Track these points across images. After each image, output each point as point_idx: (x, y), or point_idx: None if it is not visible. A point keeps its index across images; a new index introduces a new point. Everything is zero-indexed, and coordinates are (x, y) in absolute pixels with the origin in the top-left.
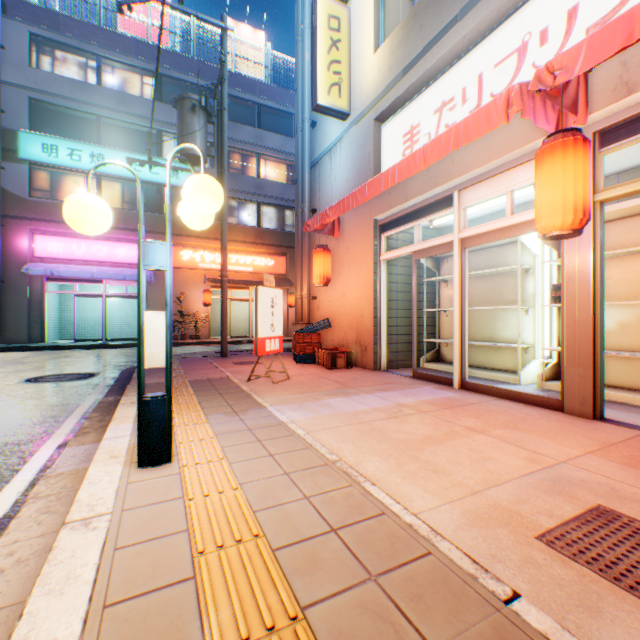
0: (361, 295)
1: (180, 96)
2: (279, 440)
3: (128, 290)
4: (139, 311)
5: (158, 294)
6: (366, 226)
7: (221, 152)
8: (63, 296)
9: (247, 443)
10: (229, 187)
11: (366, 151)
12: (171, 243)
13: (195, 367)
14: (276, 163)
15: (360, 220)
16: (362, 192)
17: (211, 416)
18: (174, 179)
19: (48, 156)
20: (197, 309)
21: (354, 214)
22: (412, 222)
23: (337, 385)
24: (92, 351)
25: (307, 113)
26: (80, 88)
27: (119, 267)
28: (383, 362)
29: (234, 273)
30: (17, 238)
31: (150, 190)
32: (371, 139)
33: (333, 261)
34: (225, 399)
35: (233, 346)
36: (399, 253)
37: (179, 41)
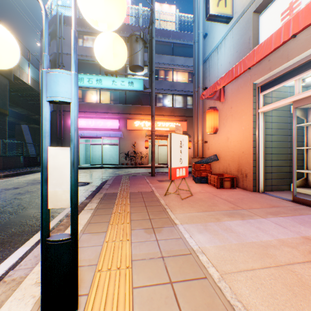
0: (241, 138)
1: (130, 35)
2: (192, 287)
3: (112, 141)
4: (41, 147)
5: (124, 143)
6: (246, 89)
7: (151, 62)
8: (87, 145)
9: (158, 285)
10: (157, 88)
11: (246, 37)
12: (75, 72)
13: (136, 182)
14: (181, 72)
15: (241, 86)
16: (250, 57)
17: (134, 231)
18: (131, 87)
19: (80, 83)
20: (142, 150)
21: (235, 83)
22: (292, 78)
23: (229, 205)
24: (95, 170)
25: (201, 29)
26: (92, 50)
27: (108, 131)
28: (260, 186)
29: (159, 131)
30: (69, 120)
31: (121, 93)
32: (251, 26)
33: (219, 118)
34: (147, 212)
35: (159, 169)
36: (277, 104)
37: (134, 20)
